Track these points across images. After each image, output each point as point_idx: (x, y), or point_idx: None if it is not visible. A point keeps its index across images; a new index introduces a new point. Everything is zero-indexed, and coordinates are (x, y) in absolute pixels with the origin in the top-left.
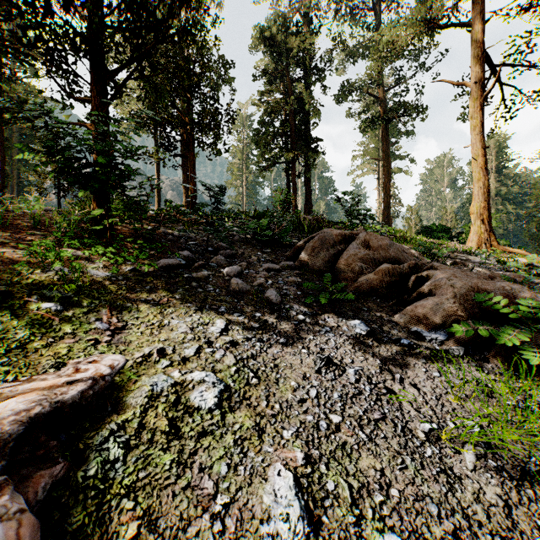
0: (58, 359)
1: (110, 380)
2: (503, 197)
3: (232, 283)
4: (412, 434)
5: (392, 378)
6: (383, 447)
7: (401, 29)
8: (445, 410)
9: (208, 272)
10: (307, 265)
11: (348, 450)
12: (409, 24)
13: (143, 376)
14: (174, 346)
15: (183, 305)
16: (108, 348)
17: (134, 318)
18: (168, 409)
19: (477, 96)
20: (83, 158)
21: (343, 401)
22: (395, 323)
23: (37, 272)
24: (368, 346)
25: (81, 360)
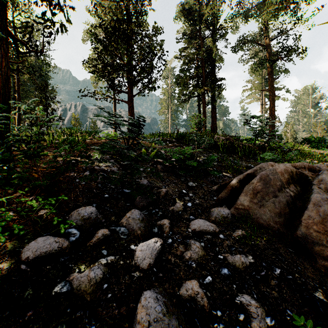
0: None
1: None
2: None
3: (138, 324)
4: None
5: None
6: None
7: None
8: None
9: (107, 260)
10: (249, 216)
11: None
12: None
13: None
14: None
15: None
16: None
17: None
18: None
19: None
20: None
21: None
22: None
23: None
24: None
25: None
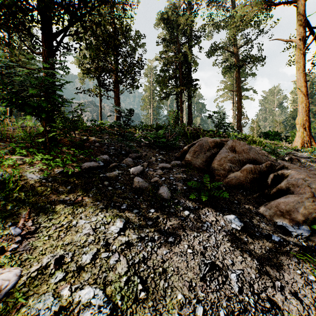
0: None
1: None
2: (313, 113)
3: (134, 182)
4: None
5: (273, 285)
6: None
7: (249, 7)
8: None
9: (119, 172)
10: (190, 163)
11: None
12: (255, 4)
13: (31, 298)
14: (74, 251)
15: (93, 203)
16: (10, 259)
17: (48, 220)
18: None
19: (300, 48)
20: (26, 90)
21: None
22: (261, 216)
23: None
24: (244, 243)
25: None
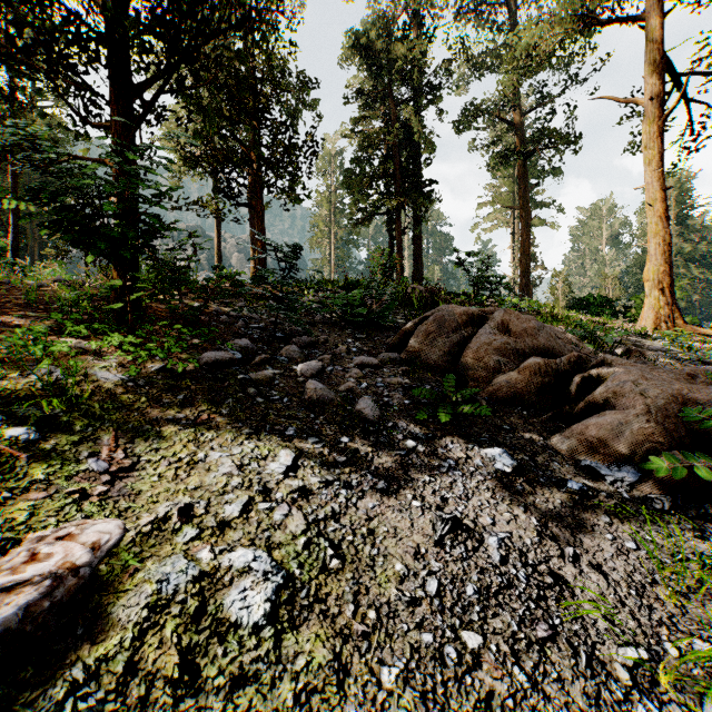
0: (10, 531)
1: (87, 573)
2: (685, 257)
3: (307, 389)
4: (606, 673)
5: (560, 554)
6: (558, 702)
7: (546, 27)
8: (656, 618)
9: (274, 371)
10: (418, 358)
11: (498, 709)
12: (558, 21)
13: (149, 561)
14: (208, 499)
15: (231, 425)
16: (100, 507)
17: (152, 450)
18: (182, 629)
19: (653, 118)
20: (90, 205)
21: (483, 601)
22: (554, 451)
23: (13, 377)
24: (516, 493)
25: (47, 534)
